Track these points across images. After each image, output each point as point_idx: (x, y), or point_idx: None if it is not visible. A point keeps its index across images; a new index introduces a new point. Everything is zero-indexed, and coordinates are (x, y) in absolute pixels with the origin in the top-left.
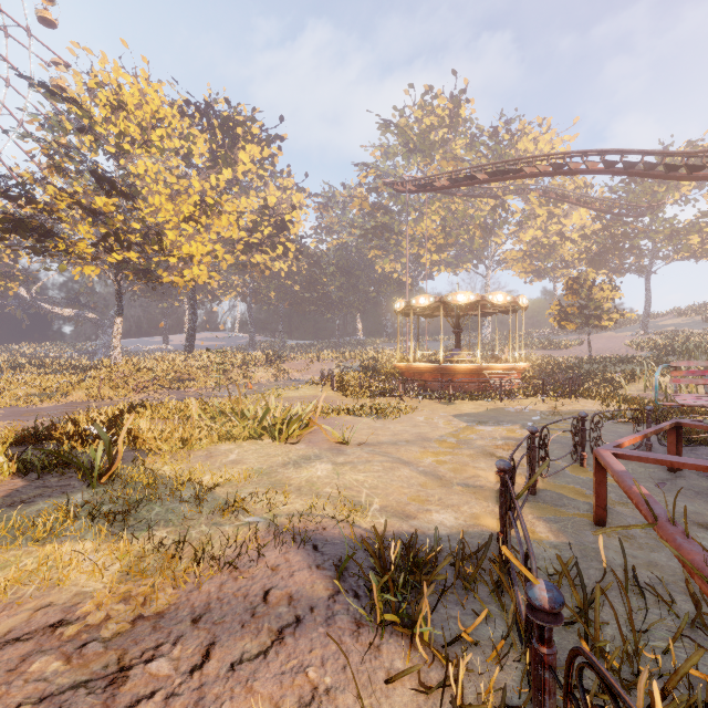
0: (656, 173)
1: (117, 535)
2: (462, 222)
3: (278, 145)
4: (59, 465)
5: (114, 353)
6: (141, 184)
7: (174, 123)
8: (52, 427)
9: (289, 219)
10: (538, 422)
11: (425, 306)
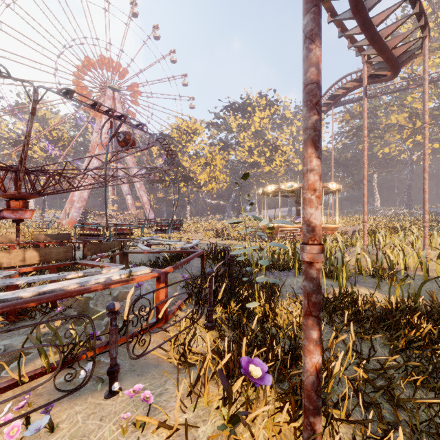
0: (376, 79)
1: None
2: (439, 103)
3: (276, 104)
4: None
5: (187, 219)
6: (182, 158)
7: (200, 128)
8: None
9: (277, 145)
10: (204, 246)
11: (271, 193)
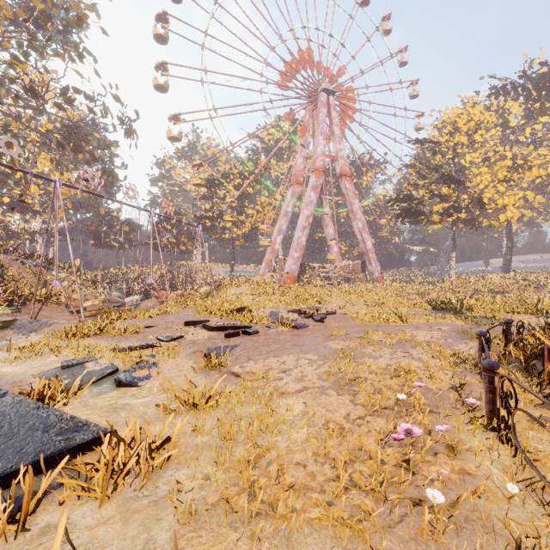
0: None
1: (467, 319)
2: None
3: None
4: (443, 309)
5: (450, 273)
6: (467, 172)
7: (490, 119)
8: (435, 301)
9: None
10: None
11: None
